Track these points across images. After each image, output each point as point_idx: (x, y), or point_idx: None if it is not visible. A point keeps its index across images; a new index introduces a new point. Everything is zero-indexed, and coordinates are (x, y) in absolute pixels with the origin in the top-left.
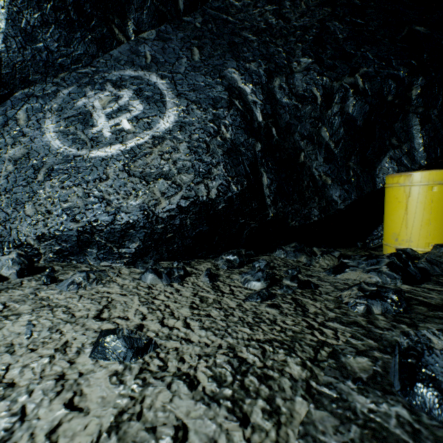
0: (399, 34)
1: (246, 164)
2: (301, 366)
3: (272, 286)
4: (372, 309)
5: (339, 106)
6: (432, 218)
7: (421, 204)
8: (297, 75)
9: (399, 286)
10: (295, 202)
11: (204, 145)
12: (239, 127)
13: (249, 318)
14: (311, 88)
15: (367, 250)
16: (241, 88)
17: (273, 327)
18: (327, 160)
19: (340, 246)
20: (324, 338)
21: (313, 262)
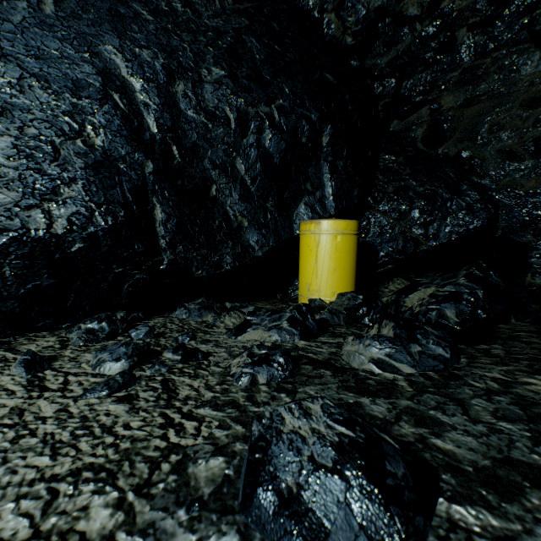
0: (313, 75)
1: (127, 188)
2: (114, 508)
3: (142, 364)
4: (257, 378)
5: (255, 136)
6: (337, 267)
7: (328, 253)
8: (208, 87)
9: (296, 343)
10: (202, 246)
11: (49, 148)
12: (119, 133)
13: (66, 432)
14: (223, 107)
15: (286, 302)
16: (126, 80)
17: (101, 440)
18: (243, 198)
19: (263, 298)
20: (178, 438)
21: (217, 322)
